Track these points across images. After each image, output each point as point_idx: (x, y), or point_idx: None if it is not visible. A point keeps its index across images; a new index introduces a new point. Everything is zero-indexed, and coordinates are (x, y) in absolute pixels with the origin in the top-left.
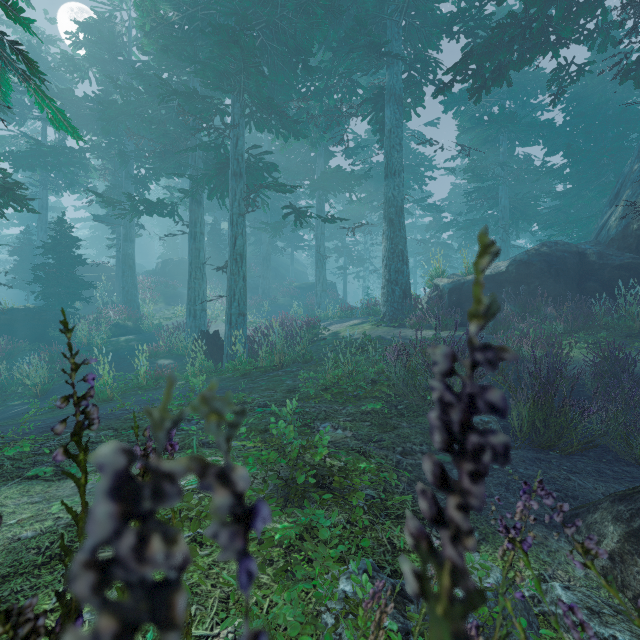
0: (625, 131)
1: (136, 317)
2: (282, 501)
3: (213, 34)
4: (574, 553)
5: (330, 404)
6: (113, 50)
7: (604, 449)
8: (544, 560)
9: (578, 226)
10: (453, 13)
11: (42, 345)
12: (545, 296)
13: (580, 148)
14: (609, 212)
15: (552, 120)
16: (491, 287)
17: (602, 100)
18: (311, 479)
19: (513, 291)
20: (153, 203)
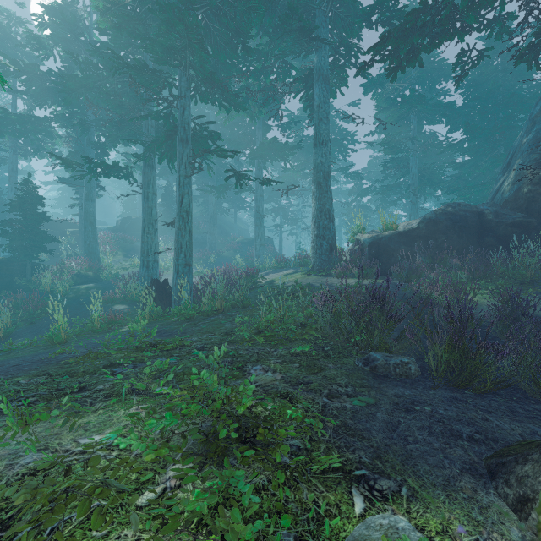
0: (513, 112)
1: (96, 267)
2: (203, 457)
3: (160, 12)
4: (506, 509)
5: (263, 346)
6: (75, 30)
7: (513, 387)
8: (477, 520)
9: (475, 191)
10: (372, 4)
11: (9, 292)
12: (450, 249)
13: (477, 126)
14: (502, 178)
15: (453, 102)
16: (405, 241)
17: (495, 86)
18: (233, 433)
19: (423, 245)
20: (109, 166)
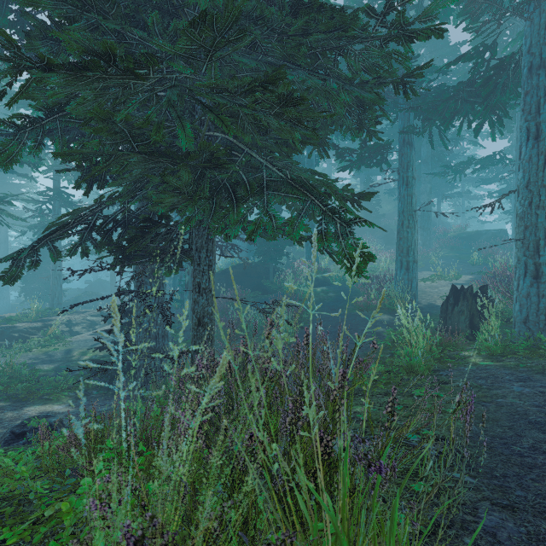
0: None
1: (323, 270)
2: None
3: None
4: None
5: None
6: None
7: None
8: None
9: None
10: None
11: (260, 293)
12: None
13: None
14: None
15: None
16: None
17: None
18: None
19: None
20: (379, 148)
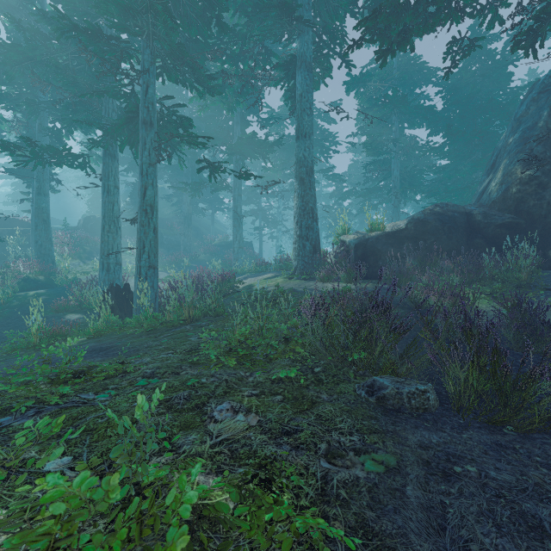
0: (491, 117)
1: (49, 271)
2: None
3: None
4: None
5: (235, 369)
6: None
7: None
8: None
9: (455, 195)
10: None
11: None
12: (440, 251)
13: (458, 129)
14: (487, 180)
15: (434, 106)
16: (392, 243)
17: (474, 90)
18: None
19: (412, 246)
20: (58, 151)
